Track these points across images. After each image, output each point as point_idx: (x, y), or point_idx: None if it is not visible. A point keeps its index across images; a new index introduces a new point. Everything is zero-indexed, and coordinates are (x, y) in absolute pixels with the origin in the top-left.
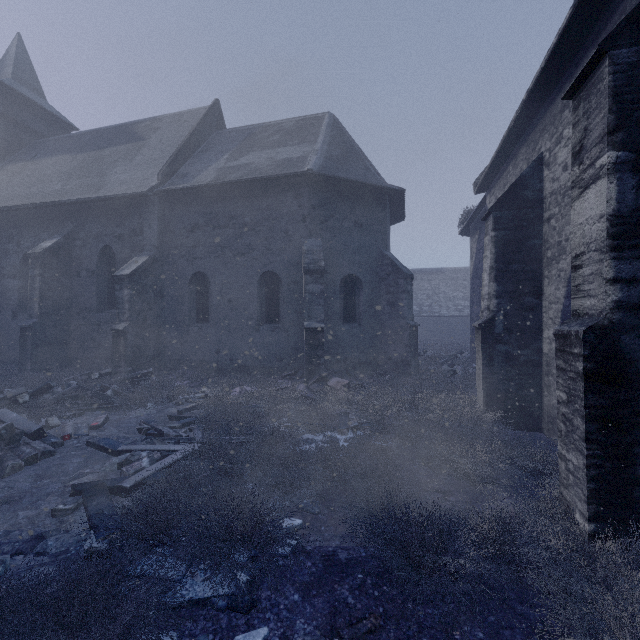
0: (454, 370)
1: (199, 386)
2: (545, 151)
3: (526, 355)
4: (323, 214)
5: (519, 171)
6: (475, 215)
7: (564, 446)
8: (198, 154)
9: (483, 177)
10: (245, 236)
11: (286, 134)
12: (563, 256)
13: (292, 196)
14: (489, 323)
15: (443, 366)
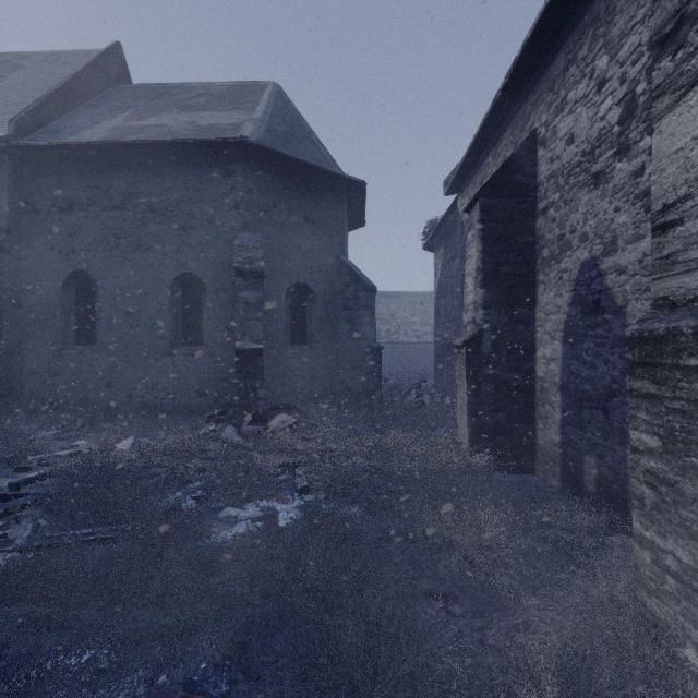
0: (422, 401)
1: (74, 437)
2: (540, 126)
3: (517, 380)
4: (263, 202)
5: (502, 160)
6: (441, 226)
7: (651, 525)
8: (84, 108)
9: (457, 172)
10: (151, 223)
11: (215, 98)
12: (567, 253)
13: (220, 173)
14: (475, 340)
15: (410, 396)
